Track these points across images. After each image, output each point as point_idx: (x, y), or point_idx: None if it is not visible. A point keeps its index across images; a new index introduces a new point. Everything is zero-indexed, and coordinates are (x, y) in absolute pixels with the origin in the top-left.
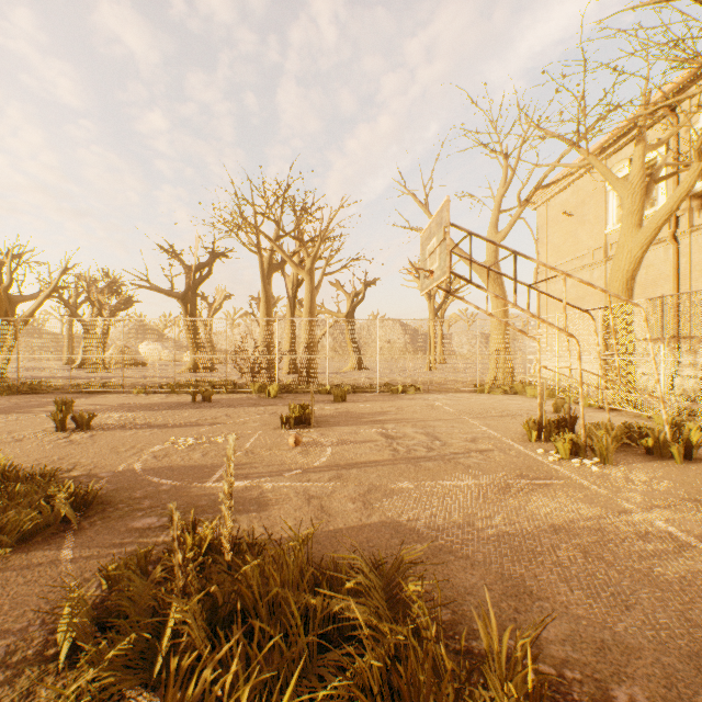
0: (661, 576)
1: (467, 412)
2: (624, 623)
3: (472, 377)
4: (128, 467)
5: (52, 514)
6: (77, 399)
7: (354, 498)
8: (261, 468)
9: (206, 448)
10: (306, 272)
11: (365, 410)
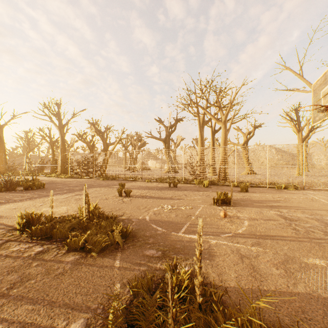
0: None
1: None
2: None
3: None
4: (143, 218)
5: (113, 239)
6: (126, 183)
7: (276, 264)
8: (206, 229)
9: (177, 212)
10: (222, 123)
11: (262, 198)
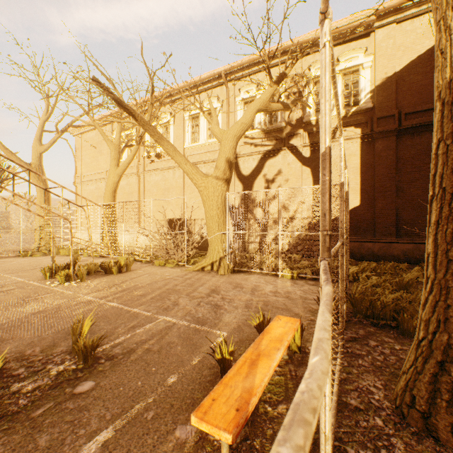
0: (75, 314)
1: (5, 271)
2: (47, 332)
3: (23, 246)
4: None
5: None
6: None
7: None
8: None
9: None
10: None
11: None
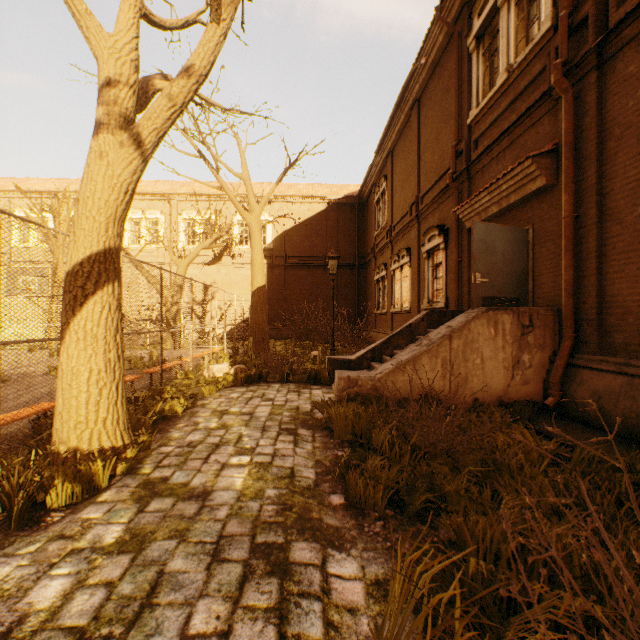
0: None
1: None
2: None
3: None
4: None
5: None
6: None
7: None
8: None
9: None
10: None
11: None
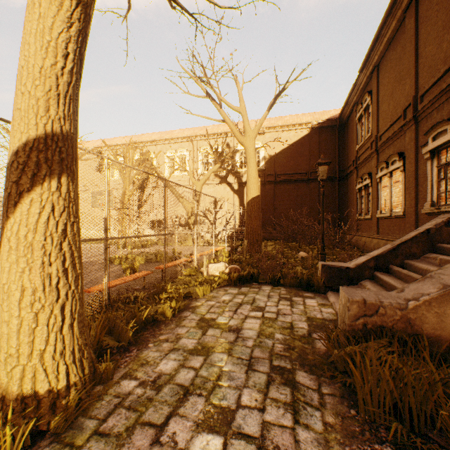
0: None
1: (85, 248)
2: None
3: None
4: None
5: None
6: None
7: None
8: None
9: None
10: None
11: None
